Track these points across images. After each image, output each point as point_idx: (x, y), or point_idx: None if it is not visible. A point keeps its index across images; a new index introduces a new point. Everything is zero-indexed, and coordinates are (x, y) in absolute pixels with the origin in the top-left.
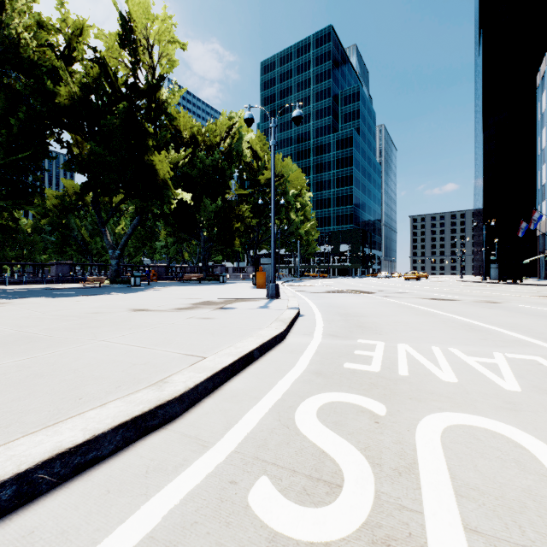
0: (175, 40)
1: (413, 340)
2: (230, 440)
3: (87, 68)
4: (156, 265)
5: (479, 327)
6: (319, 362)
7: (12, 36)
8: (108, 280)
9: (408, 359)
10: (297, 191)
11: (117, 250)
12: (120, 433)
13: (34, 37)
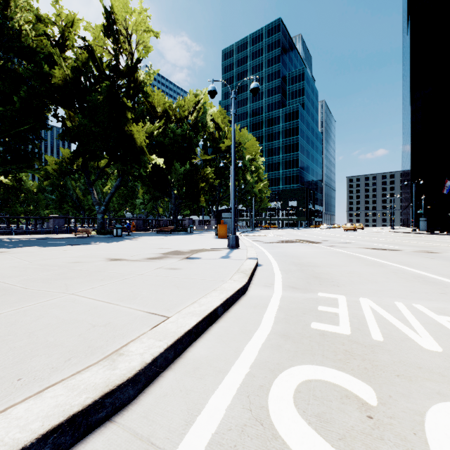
0: (150, 29)
1: (372, 294)
2: (190, 447)
3: (77, 54)
4: (135, 218)
5: (432, 279)
6: (284, 321)
7: (15, 28)
8: (95, 231)
9: (375, 317)
10: (252, 156)
11: (102, 206)
12: (51, 441)
13: (33, 28)
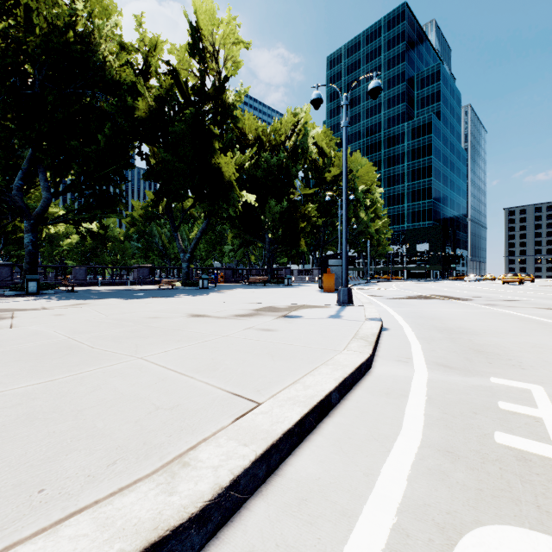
0: (240, 40)
1: None
2: None
3: (160, 80)
4: (224, 268)
5: None
6: (442, 423)
7: (99, 61)
8: (180, 282)
9: None
10: (366, 186)
11: (187, 254)
12: None
13: (117, 59)
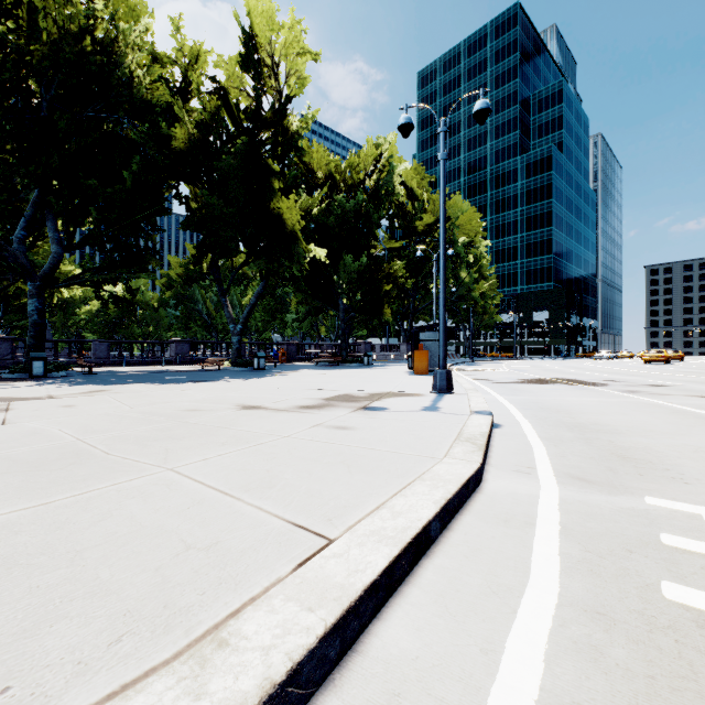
0: (307, 50)
1: None
2: None
3: (203, 101)
4: (286, 342)
5: None
6: (585, 567)
7: (125, 76)
8: (229, 362)
9: None
10: (468, 238)
11: (239, 325)
12: None
13: (148, 73)
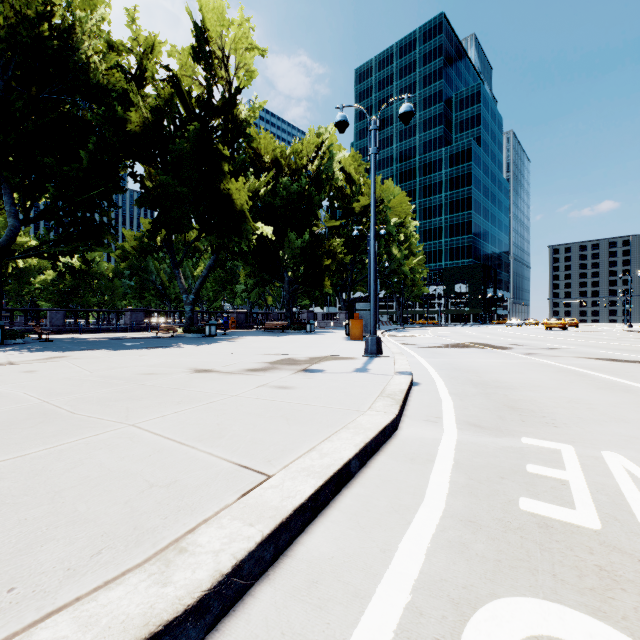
0: (254, 46)
1: (624, 443)
2: None
3: (158, 88)
4: (235, 311)
5: None
6: (467, 490)
7: (82, 61)
8: (182, 329)
9: None
10: (399, 219)
11: (191, 295)
12: None
13: (104, 60)
